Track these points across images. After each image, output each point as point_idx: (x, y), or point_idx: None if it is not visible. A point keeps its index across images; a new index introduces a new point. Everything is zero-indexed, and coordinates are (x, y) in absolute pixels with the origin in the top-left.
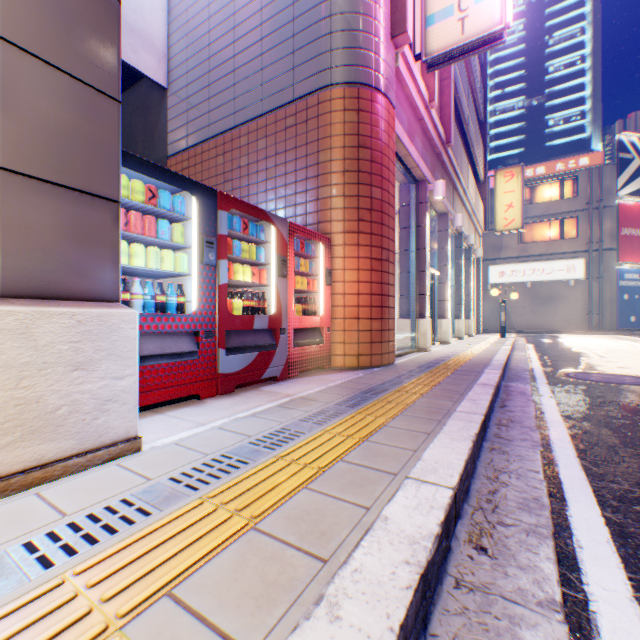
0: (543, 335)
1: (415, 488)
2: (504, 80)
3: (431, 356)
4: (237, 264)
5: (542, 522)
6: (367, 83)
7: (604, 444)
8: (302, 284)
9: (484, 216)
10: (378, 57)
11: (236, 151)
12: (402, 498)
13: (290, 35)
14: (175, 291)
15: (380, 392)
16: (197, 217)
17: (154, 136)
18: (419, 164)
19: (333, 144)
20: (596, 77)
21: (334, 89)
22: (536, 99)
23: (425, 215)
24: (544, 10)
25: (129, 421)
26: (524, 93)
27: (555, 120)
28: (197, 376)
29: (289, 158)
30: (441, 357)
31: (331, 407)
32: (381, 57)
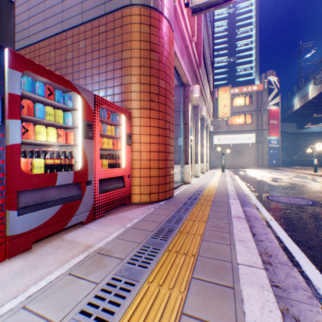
0: (238, 169)
1: None
2: (218, 48)
3: (193, 188)
4: (39, 125)
5: None
6: (156, 8)
7: None
8: (108, 144)
9: (213, 110)
10: None
11: (64, 48)
12: None
13: None
14: None
15: (168, 234)
16: None
17: (5, 35)
18: (186, 73)
19: (132, 46)
20: (257, 51)
21: (133, 8)
22: (232, 58)
23: (188, 104)
24: (235, 17)
25: None
26: (227, 55)
27: (240, 69)
28: None
29: (101, 55)
30: (199, 188)
31: (124, 270)
32: None
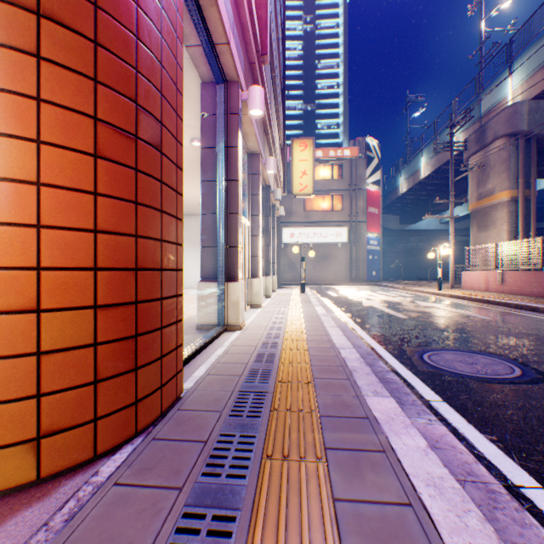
0: (324, 287)
1: None
2: (289, 84)
3: (250, 345)
4: None
5: None
6: None
7: None
8: None
9: (284, 179)
10: None
11: None
12: None
13: None
14: None
15: None
16: None
17: None
18: (230, 41)
19: None
20: (346, 101)
21: None
22: (310, 106)
23: (238, 132)
24: (315, 41)
25: None
26: (303, 99)
27: (322, 125)
28: None
29: None
30: (265, 347)
31: None
32: None
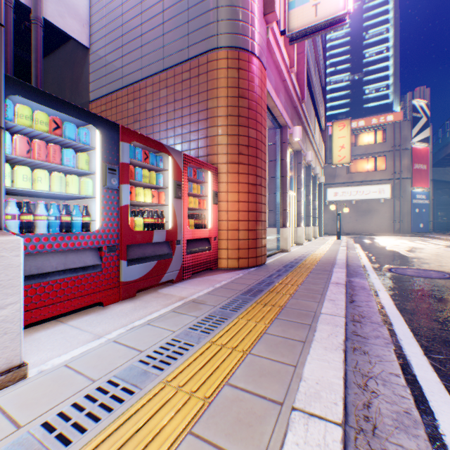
0: (364, 237)
1: (304, 427)
2: (336, 61)
3: (292, 256)
4: (139, 188)
5: (423, 447)
6: (245, 48)
7: (440, 339)
8: (194, 203)
9: (325, 154)
10: (254, 29)
11: (143, 98)
12: (293, 446)
13: (185, 8)
14: (82, 211)
15: (257, 293)
16: (100, 147)
17: (79, 85)
18: (283, 114)
19: (219, 94)
20: (396, 62)
21: (220, 51)
22: (357, 75)
23: (287, 151)
24: (362, 15)
25: (11, 350)
26: (349, 70)
27: (370, 90)
28: (100, 286)
29: (185, 104)
30: (299, 257)
31: (217, 311)
32: (256, 29)
